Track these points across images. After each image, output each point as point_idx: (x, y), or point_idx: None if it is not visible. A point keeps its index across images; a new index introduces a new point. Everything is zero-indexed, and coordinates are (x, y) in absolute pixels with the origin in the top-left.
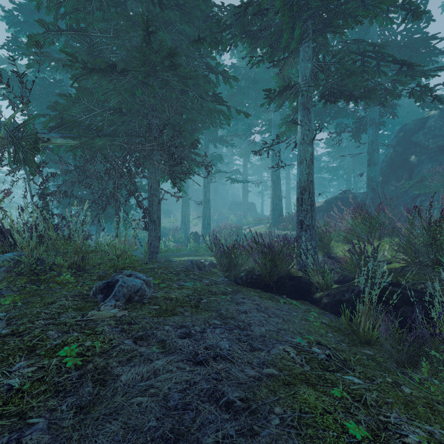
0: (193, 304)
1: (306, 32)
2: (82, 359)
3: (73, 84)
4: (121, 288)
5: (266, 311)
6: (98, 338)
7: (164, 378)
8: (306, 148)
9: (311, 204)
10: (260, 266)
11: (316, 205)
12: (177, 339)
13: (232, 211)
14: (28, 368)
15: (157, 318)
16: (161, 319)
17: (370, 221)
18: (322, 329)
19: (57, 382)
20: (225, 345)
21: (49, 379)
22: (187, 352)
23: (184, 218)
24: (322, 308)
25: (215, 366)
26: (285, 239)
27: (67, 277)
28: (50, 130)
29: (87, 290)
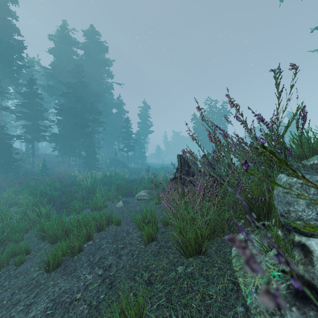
0: None
1: None
2: None
3: None
4: None
5: None
6: None
7: None
8: None
9: None
10: None
11: None
12: None
13: None
14: None
15: None
16: None
17: None
18: None
19: None
20: None
21: None
22: None
23: None
24: None
25: None
26: None
27: None
28: None
29: None
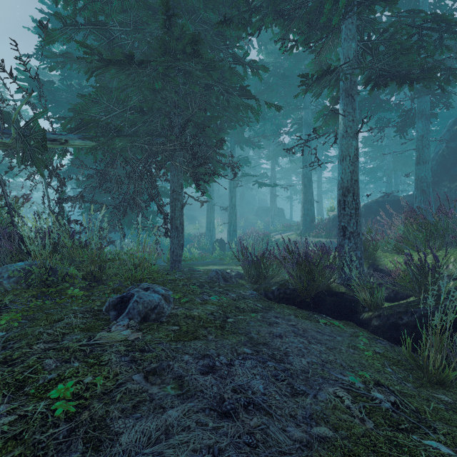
0: (218, 325)
1: (351, 3)
2: (78, 402)
3: (89, 79)
4: (136, 305)
5: (305, 334)
6: (101, 372)
7: (179, 441)
8: (350, 142)
9: (355, 207)
10: (295, 280)
11: None
12: (198, 376)
13: (259, 217)
14: (6, 416)
15: (176, 342)
16: (180, 345)
17: (427, 228)
18: (376, 362)
19: (37, 442)
20: (259, 387)
21: (28, 437)
22: (210, 396)
23: (209, 225)
24: (372, 331)
25: (247, 421)
26: (322, 248)
27: (76, 292)
28: (70, 132)
29: (100, 305)
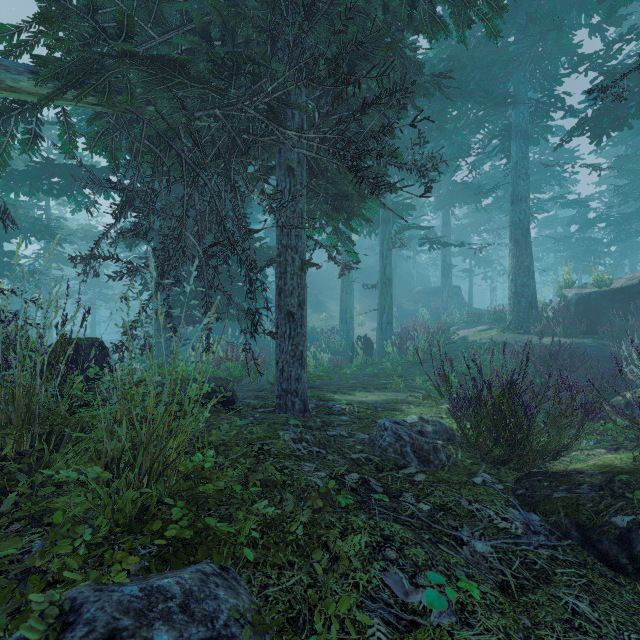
0: None
1: None
2: None
3: None
4: None
5: None
6: None
7: None
8: None
9: None
10: None
11: (616, 283)
12: None
13: (420, 302)
14: None
15: None
16: None
17: None
18: None
19: None
20: None
21: None
22: None
23: (345, 313)
24: None
25: None
26: None
27: None
28: None
29: None
